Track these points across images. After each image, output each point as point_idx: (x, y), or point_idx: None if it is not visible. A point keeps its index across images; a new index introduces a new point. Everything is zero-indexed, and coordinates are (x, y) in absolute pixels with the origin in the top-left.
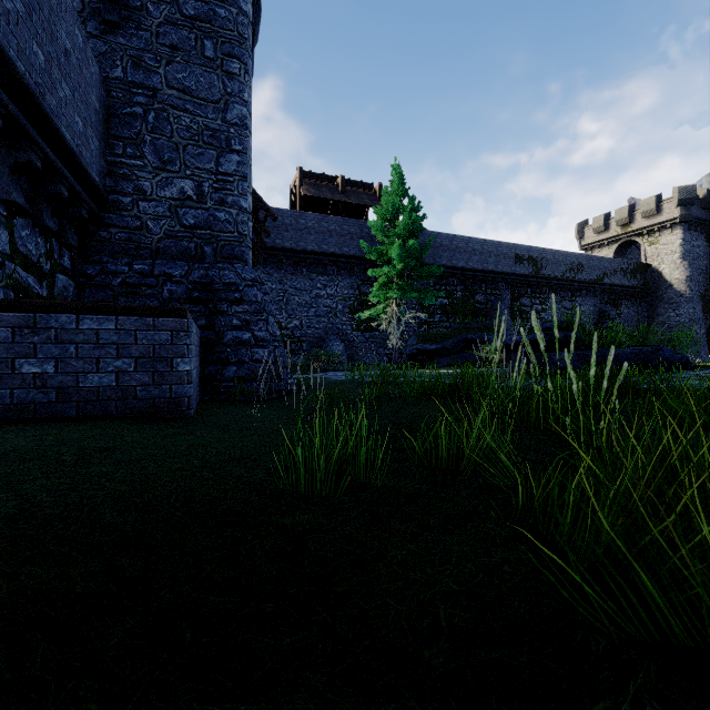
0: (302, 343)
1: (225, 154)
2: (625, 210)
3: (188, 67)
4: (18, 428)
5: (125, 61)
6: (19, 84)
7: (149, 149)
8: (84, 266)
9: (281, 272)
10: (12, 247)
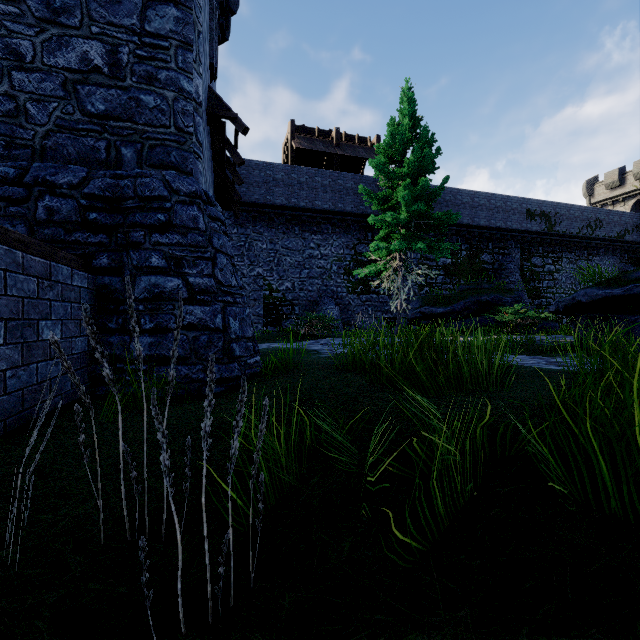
0: (294, 306)
1: (155, 5)
2: None
3: None
4: None
5: None
6: None
7: None
8: None
9: (271, 231)
10: None
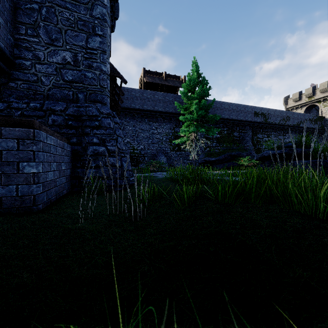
0: (145, 157)
1: (92, 36)
2: (310, 89)
3: None
4: None
5: None
6: None
7: (42, 31)
8: None
9: (134, 121)
10: None
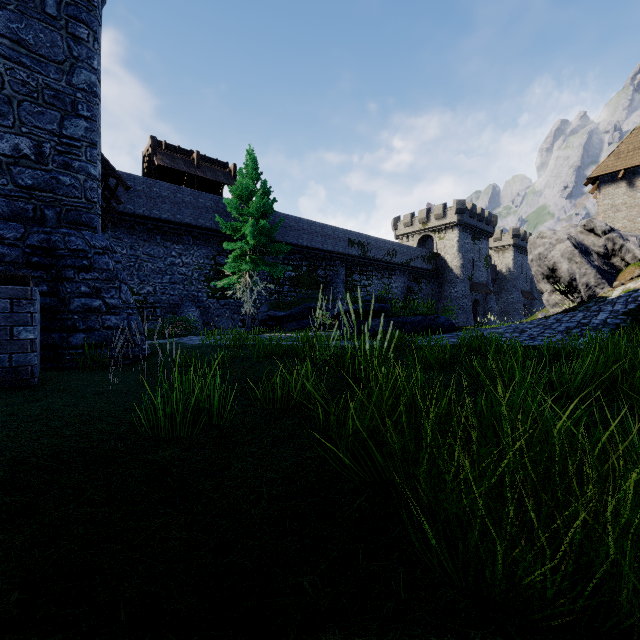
0: (156, 309)
1: (71, 118)
2: (424, 212)
3: (24, 18)
4: None
5: None
6: None
7: None
8: None
9: (132, 237)
10: None
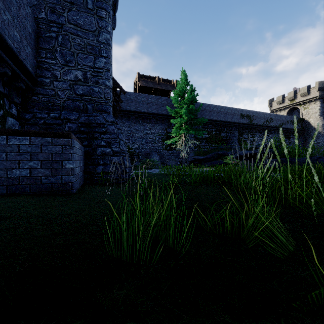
0: (139, 155)
1: (98, 58)
2: (292, 93)
3: (79, 13)
4: None
5: (46, 9)
6: None
7: (59, 54)
8: (24, 114)
9: (129, 122)
10: None
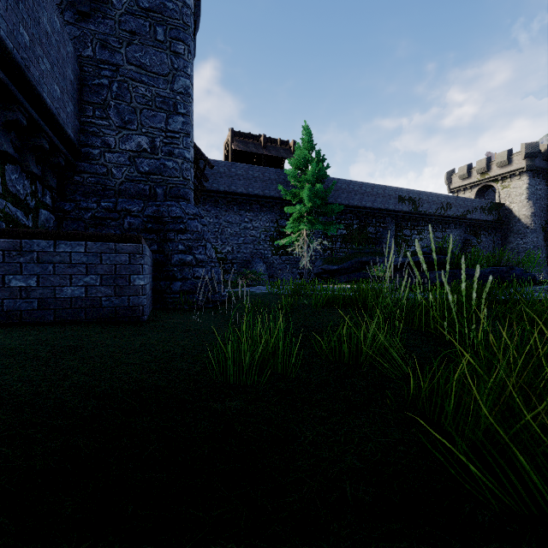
0: (233, 264)
1: (173, 116)
2: (483, 161)
3: (143, 48)
4: (6, 330)
5: (95, 43)
6: (8, 58)
7: (113, 112)
8: (62, 203)
9: (217, 209)
10: (4, 188)
